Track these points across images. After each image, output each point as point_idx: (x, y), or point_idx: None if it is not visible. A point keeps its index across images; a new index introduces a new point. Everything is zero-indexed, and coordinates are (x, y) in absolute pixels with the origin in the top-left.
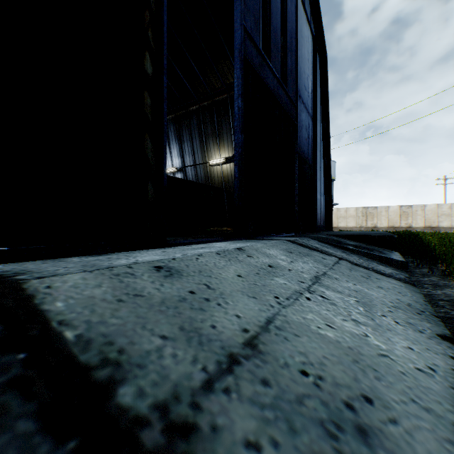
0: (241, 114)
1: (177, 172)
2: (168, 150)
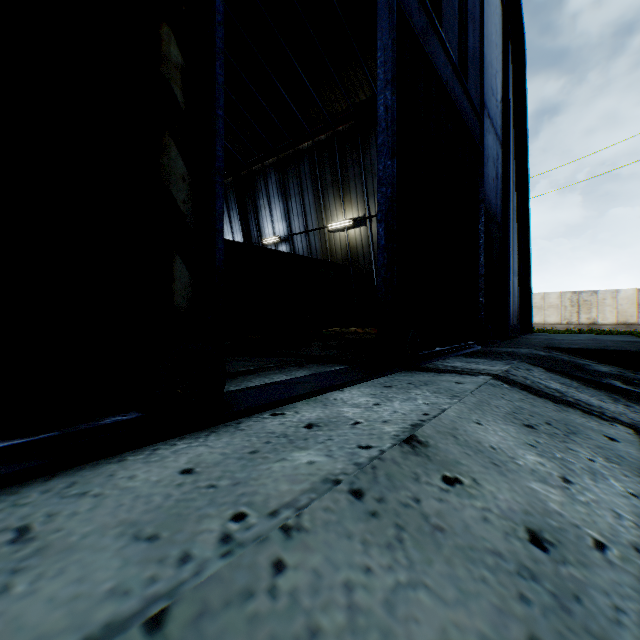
0: (391, 119)
1: (281, 242)
2: (268, 210)
